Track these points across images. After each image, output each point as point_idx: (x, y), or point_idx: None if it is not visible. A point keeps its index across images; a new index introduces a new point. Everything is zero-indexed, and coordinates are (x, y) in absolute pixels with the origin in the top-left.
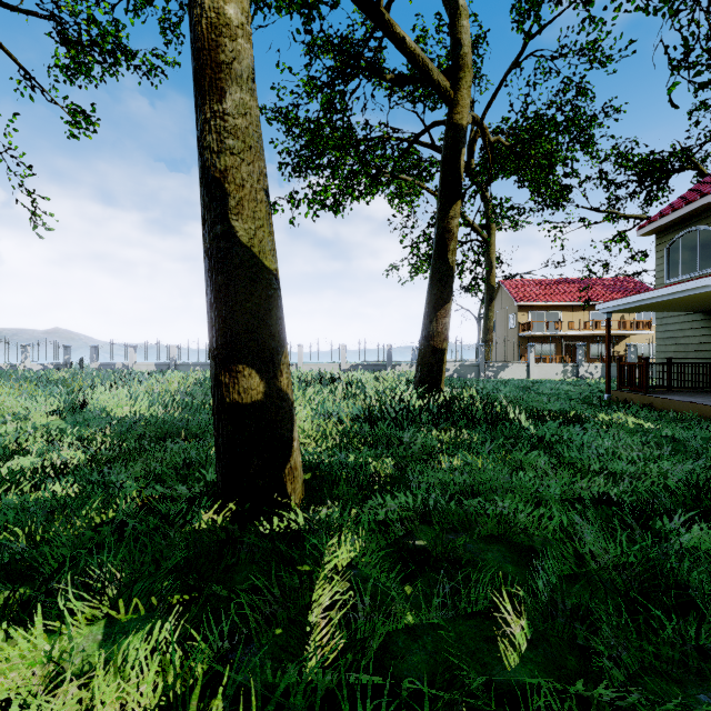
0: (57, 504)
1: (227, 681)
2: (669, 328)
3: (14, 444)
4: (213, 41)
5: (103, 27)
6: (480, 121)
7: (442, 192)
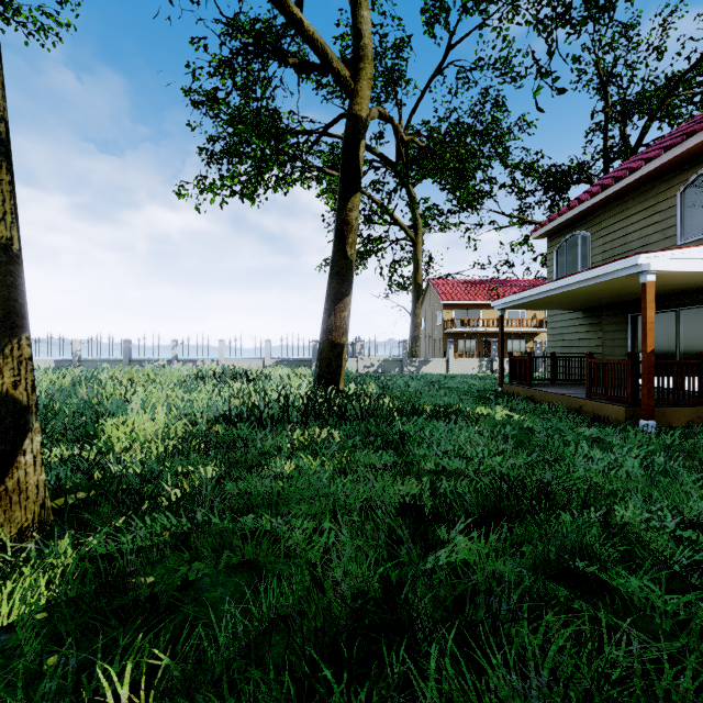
0: None
1: None
2: (557, 325)
3: None
4: None
5: None
6: (390, 118)
7: (341, 183)
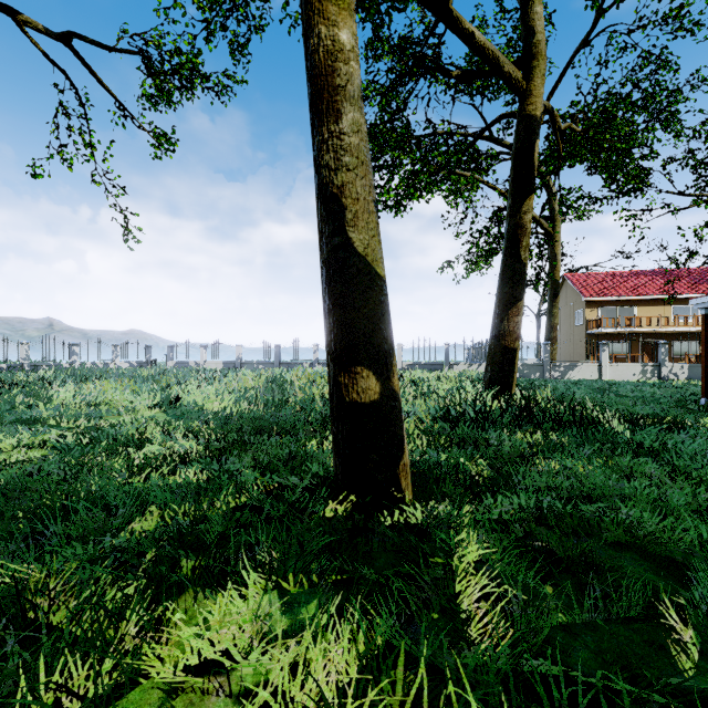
0: (194, 488)
1: (406, 655)
2: None
3: (137, 434)
4: (330, 67)
5: (187, 56)
6: (551, 109)
7: (514, 187)
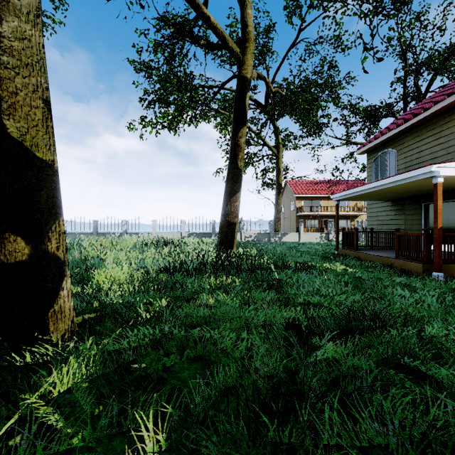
0: None
1: None
2: (373, 210)
3: None
4: None
5: None
6: (264, 77)
7: (234, 120)
